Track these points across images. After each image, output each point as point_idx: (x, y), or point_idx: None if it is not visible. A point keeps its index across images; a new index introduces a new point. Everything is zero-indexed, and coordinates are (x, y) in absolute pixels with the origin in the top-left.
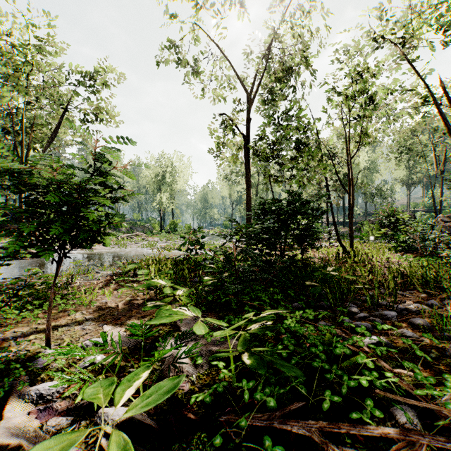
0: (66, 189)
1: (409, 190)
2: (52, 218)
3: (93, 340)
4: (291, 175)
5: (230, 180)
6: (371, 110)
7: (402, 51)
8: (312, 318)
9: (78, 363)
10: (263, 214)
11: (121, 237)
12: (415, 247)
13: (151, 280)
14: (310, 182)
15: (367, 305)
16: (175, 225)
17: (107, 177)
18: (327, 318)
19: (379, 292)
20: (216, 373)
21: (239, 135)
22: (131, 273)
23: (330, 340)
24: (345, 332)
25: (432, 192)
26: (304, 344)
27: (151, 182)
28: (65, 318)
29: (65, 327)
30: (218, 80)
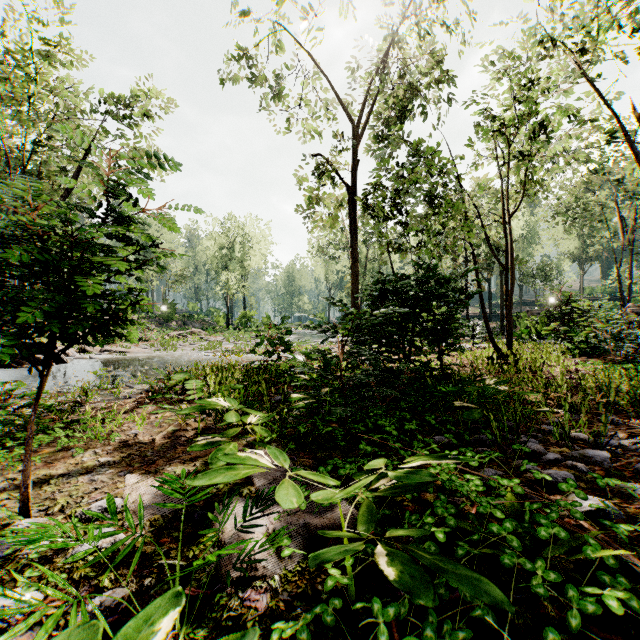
0: (58, 246)
1: (583, 269)
2: (28, 292)
3: (103, 502)
4: (420, 241)
5: (326, 254)
6: (542, 143)
7: (579, 63)
8: (476, 465)
9: (71, 549)
10: (380, 298)
11: (170, 336)
12: (605, 349)
13: (205, 400)
14: (449, 252)
15: (553, 439)
16: (248, 319)
17: (132, 229)
18: (494, 462)
19: (571, 419)
20: (317, 570)
21: (341, 187)
22: (180, 388)
23: (516, 506)
24: (531, 488)
25: (617, 270)
26: (472, 515)
27: (214, 257)
28: (65, 462)
29: (62, 477)
30: (311, 108)
